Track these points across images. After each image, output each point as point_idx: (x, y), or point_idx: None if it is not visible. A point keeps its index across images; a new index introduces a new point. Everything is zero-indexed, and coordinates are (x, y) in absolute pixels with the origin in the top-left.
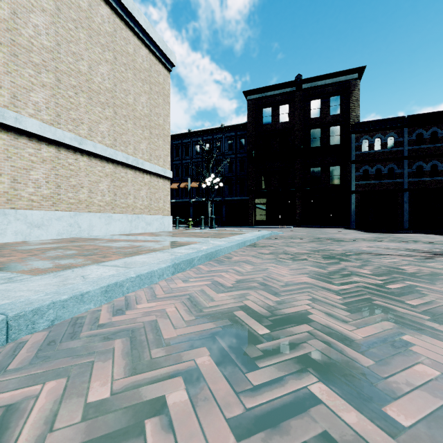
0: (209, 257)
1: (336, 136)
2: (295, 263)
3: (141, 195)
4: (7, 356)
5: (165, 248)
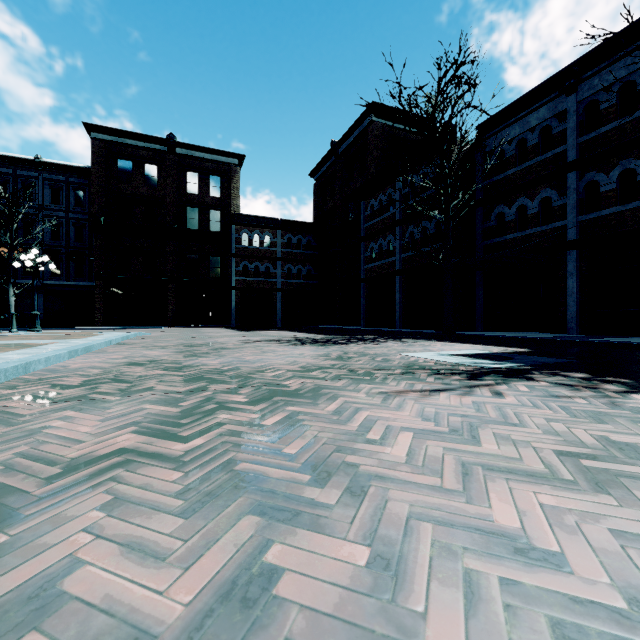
0: (87, 351)
1: (217, 222)
2: (163, 349)
3: None
4: (38, 374)
5: (24, 348)
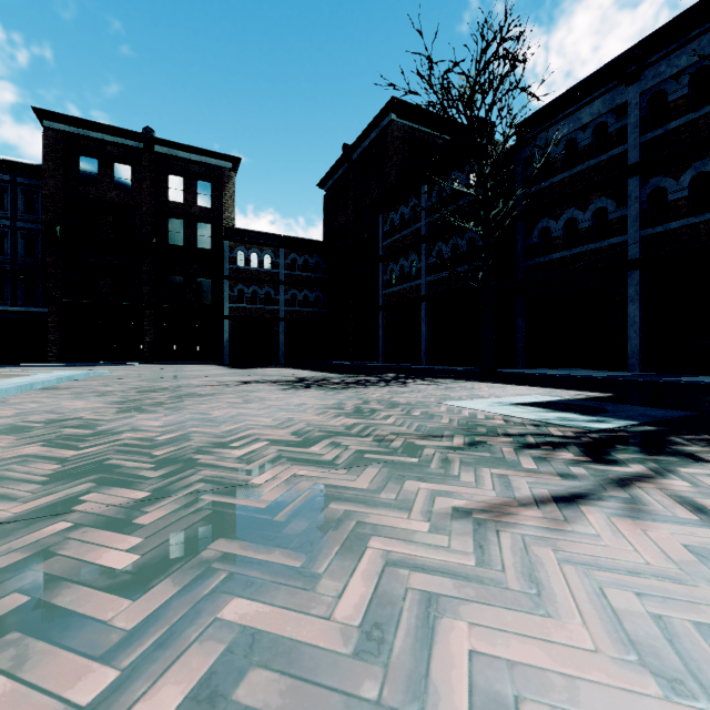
0: None
1: (206, 238)
2: (99, 398)
3: None
4: None
5: None
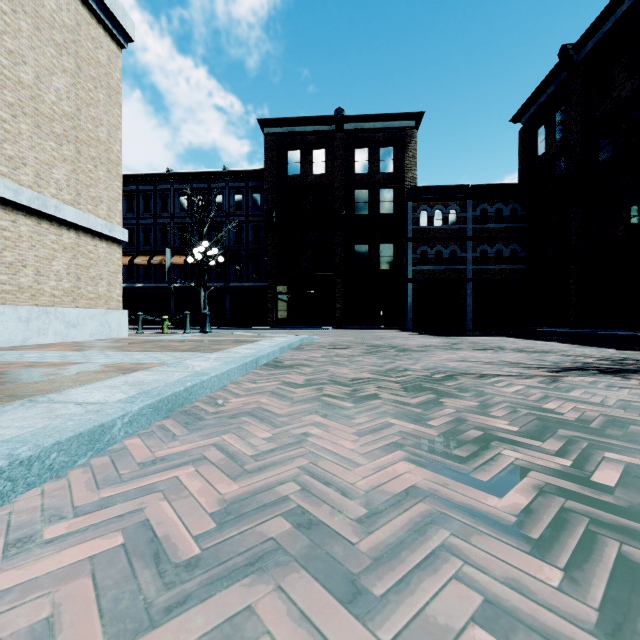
0: (166, 408)
1: (389, 203)
2: (361, 409)
3: (55, 269)
4: None
5: (58, 387)
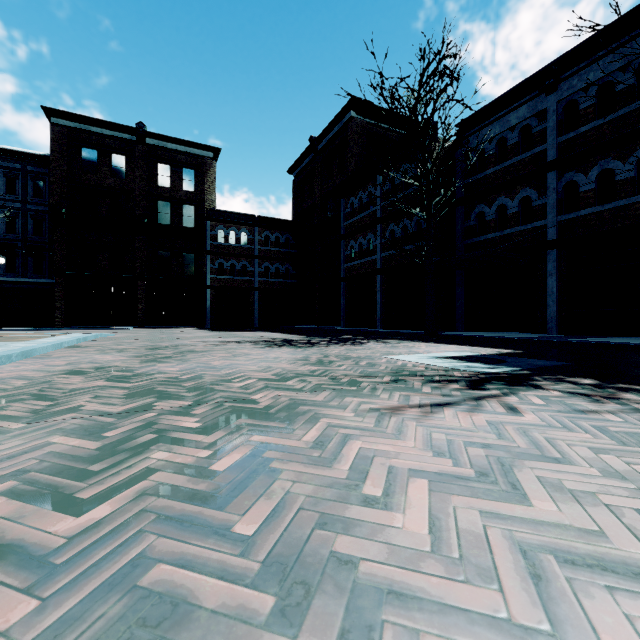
0: (25, 356)
1: (191, 218)
2: (119, 353)
3: None
4: None
5: None
